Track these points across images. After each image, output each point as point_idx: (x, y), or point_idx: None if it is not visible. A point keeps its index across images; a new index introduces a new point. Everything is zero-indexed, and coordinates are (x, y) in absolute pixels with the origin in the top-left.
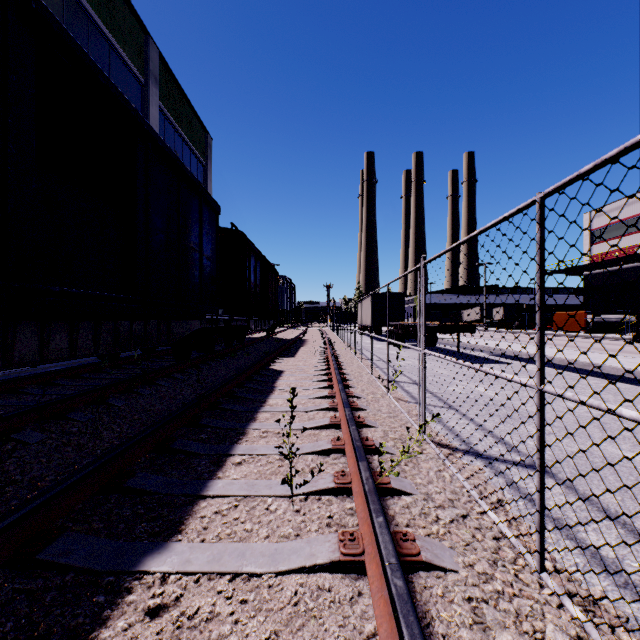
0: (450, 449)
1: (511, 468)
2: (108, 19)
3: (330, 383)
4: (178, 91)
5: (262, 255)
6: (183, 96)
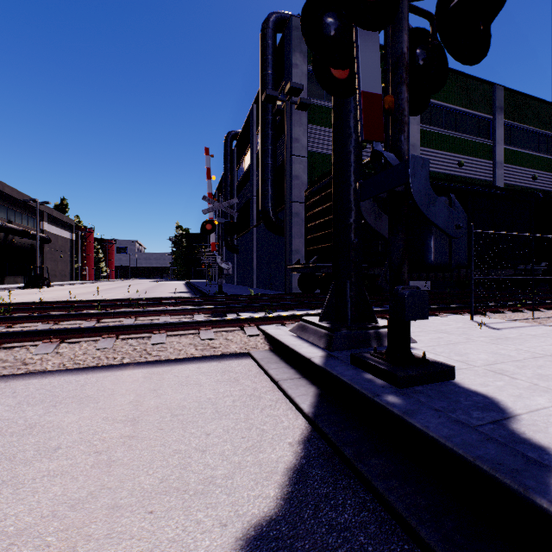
0: None
1: None
2: (466, 102)
3: None
4: (523, 98)
5: None
6: (529, 98)
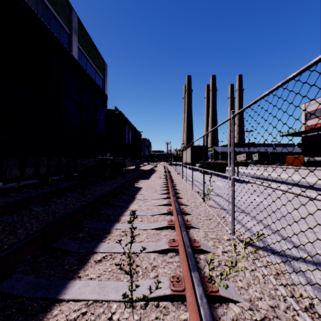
0: (253, 246)
1: (304, 266)
2: None
3: (168, 195)
4: (88, 39)
5: (132, 125)
6: (91, 42)
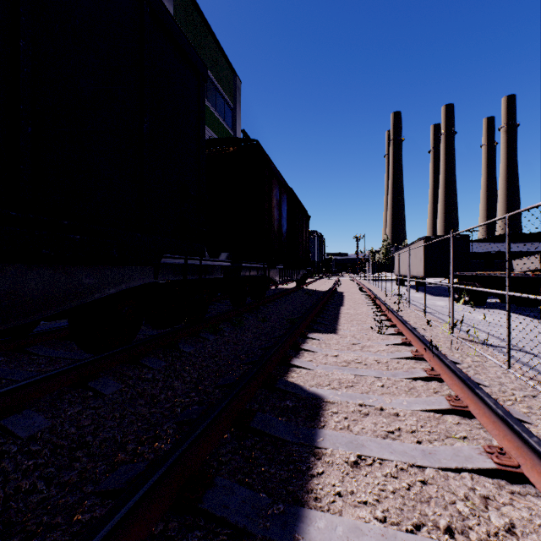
0: None
1: None
2: None
3: None
4: (200, 20)
5: (289, 188)
6: (206, 27)
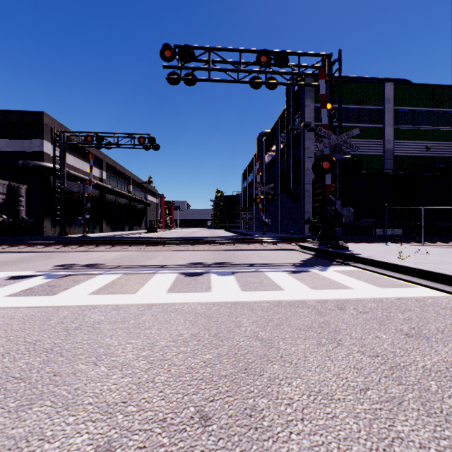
0: None
1: None
2: (433, 103)
3: None
4: None
5: None
6: None
